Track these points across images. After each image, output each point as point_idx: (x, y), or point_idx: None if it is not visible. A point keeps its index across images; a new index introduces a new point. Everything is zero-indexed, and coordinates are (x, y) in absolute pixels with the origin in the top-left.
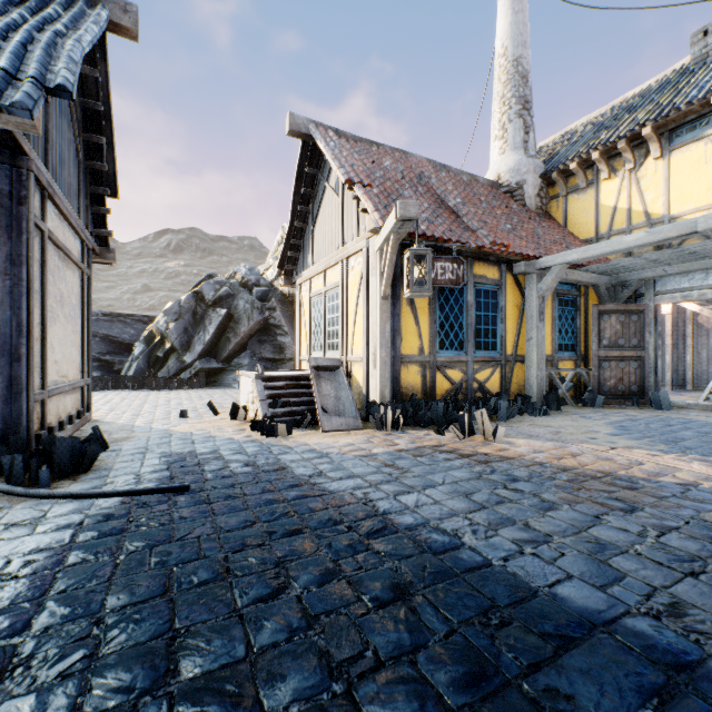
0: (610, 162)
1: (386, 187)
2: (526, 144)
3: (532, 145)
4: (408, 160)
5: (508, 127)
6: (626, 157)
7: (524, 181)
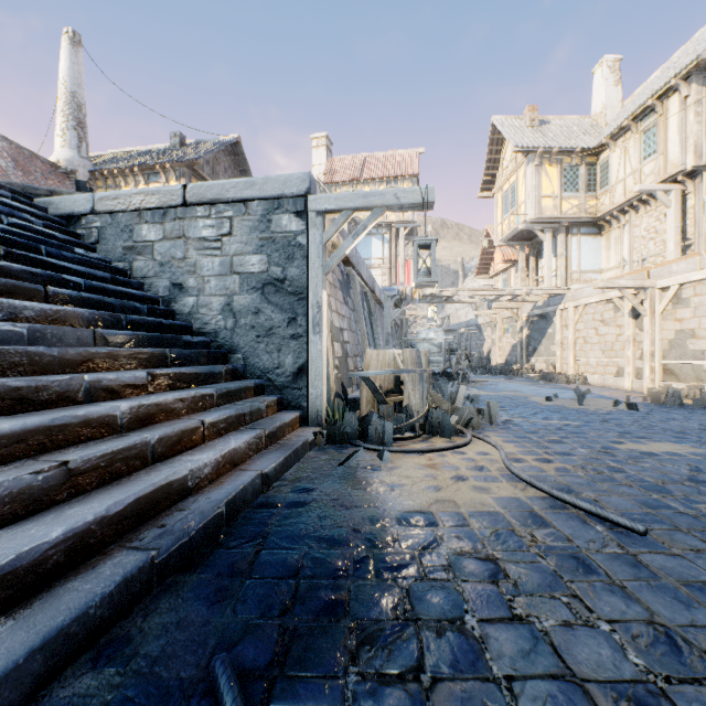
0: (127, 179)
1: None
2: (81, 148)
3: (85, 151)
4: None
5: (68, 133)
6: (132, 179)
7: (78, 171)
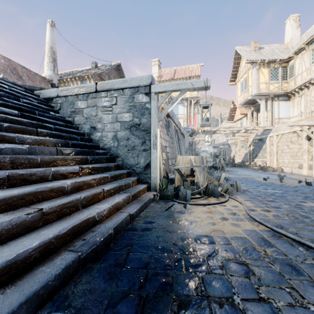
0: (73, 82)
1: (1, 68)
2: (54, 70)
3: (56, 71)
4: (11, 62)
5: (49, 64)
6: (75, 82)
7: (53, 80)
